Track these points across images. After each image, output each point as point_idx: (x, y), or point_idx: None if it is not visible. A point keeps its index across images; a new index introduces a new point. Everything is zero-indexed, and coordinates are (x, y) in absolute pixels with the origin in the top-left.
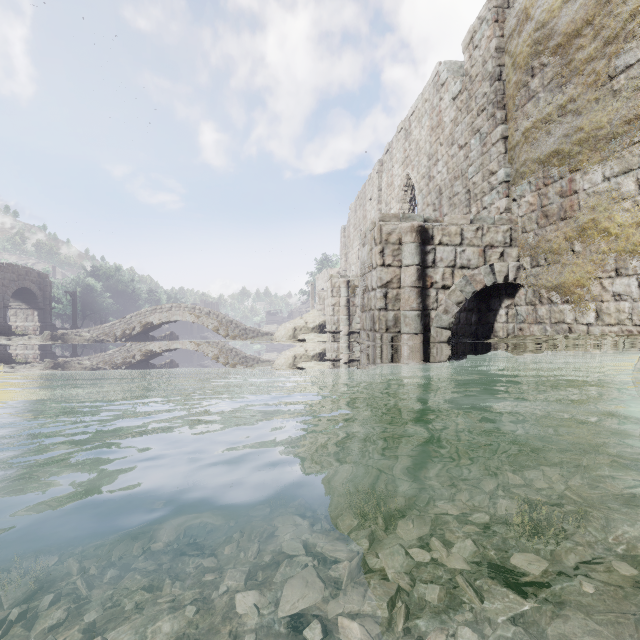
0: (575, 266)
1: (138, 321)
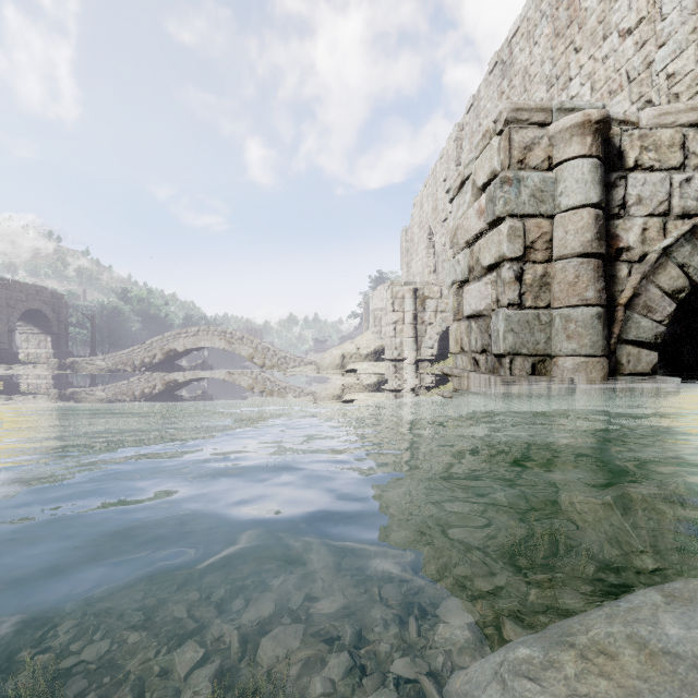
0: None
1: (160, 347)
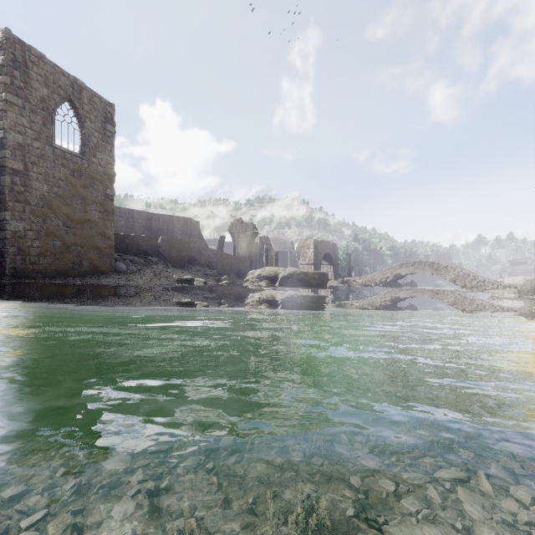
0: None
1: (390, 273)
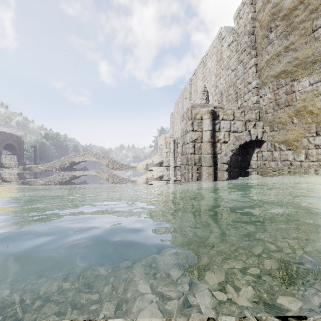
0: (294, 130)
1: (67, 160)
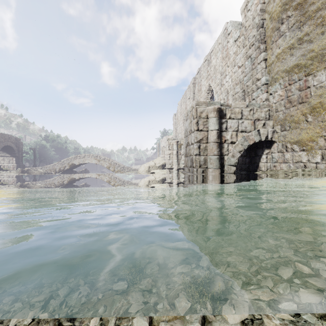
0: (308, 129)
1: (67, 163)
